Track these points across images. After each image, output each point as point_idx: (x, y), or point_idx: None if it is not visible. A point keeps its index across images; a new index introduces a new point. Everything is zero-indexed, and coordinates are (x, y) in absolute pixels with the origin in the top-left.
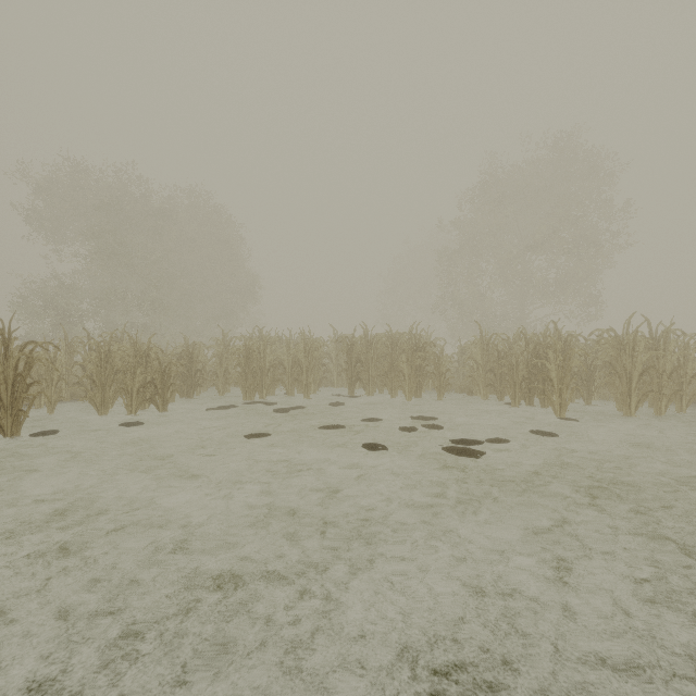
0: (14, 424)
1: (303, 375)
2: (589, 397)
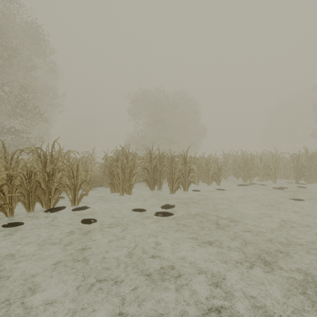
0: (188, 186)
1: (273, 172)
2: None
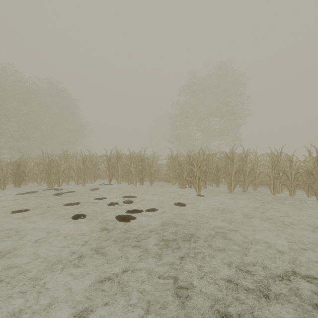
0: None
1: (82, 174)
2: (218, 183)
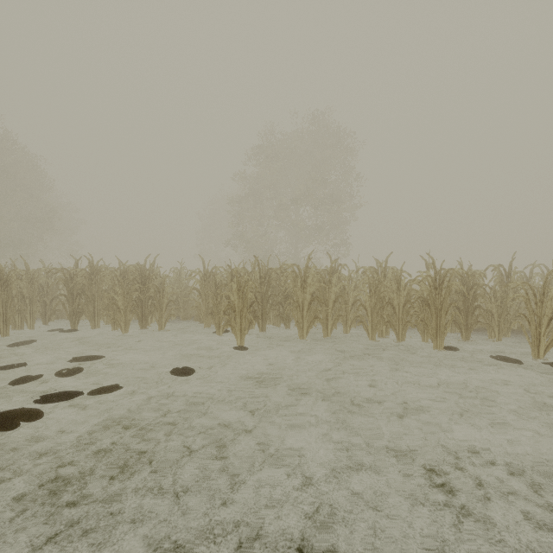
0: None
1: (0, 311)
2: (289, 322)
